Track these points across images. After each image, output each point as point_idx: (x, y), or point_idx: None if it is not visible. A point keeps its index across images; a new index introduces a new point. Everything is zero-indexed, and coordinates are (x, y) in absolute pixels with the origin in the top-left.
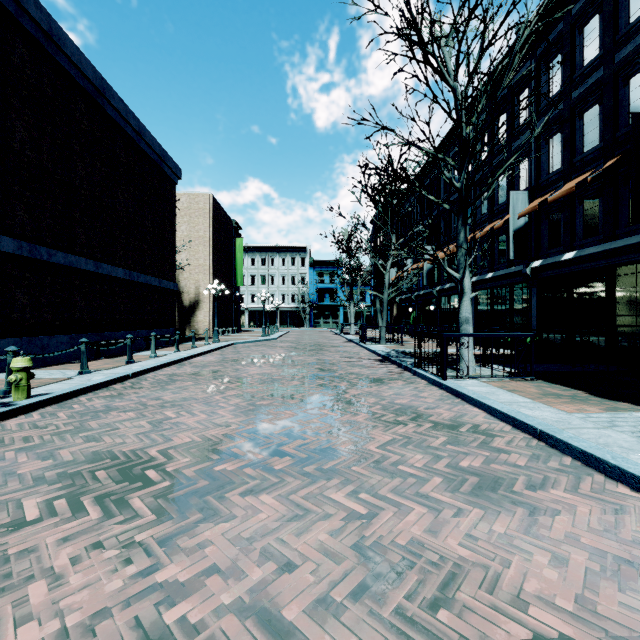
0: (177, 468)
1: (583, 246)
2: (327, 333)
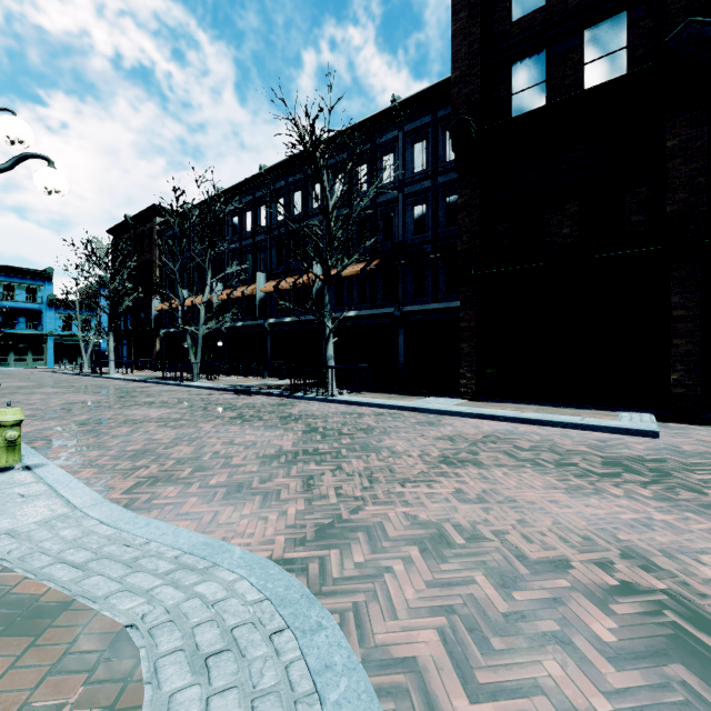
0: (328, 447)
1: (358, 308)
2: (54, 374)
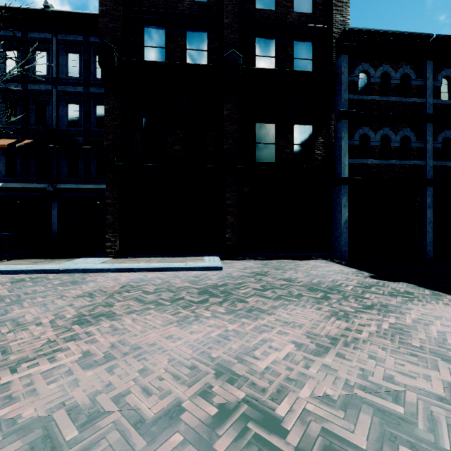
0: None
1: (6, 181)
2: None
